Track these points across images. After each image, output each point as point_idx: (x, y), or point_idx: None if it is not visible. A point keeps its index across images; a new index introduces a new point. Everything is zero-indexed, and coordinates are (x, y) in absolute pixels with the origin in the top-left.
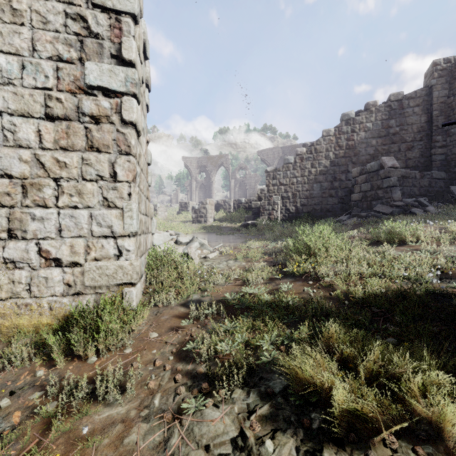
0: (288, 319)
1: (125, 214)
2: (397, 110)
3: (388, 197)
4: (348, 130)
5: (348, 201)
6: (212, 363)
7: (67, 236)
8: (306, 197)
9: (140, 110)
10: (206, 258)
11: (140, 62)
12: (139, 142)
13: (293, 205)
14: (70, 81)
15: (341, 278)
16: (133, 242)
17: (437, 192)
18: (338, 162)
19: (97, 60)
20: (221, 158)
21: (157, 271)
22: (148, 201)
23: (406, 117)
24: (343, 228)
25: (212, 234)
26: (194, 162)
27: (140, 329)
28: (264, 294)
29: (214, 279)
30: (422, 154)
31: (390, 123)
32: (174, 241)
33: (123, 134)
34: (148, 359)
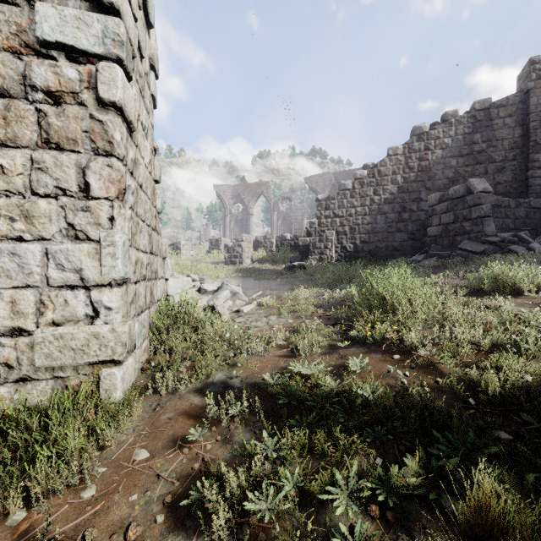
0: (374, 434)
1: (104, 251)
2: (483, 121)
3: (478, 231)
4: (420, 147)
5: (420, 237)
6: (236, 540)
7: (5, 285)
8: (367, 231)
9: (137, 95)
10: (239, 312)
11: (131, 15)
12: (133, 141)
13: (350, 242)
14: (11, 33)
15: (448, 353)
16: (118, 295)
17: (536, 225)
18: (407, 187)
19: (57, 1)
20: (260, 186)
21: (168, 333)
22: (157, 234)
23: (495, 131)
24: (420, 271)
25: (249, 278)
26: (228, 191)
27: (121, 441)
28: (325, 377)
29: (249, 346)
30: (516, 178)
31: (474, 138)
32: (197, 288)
33: (100, 122)
34: (118, 518)
